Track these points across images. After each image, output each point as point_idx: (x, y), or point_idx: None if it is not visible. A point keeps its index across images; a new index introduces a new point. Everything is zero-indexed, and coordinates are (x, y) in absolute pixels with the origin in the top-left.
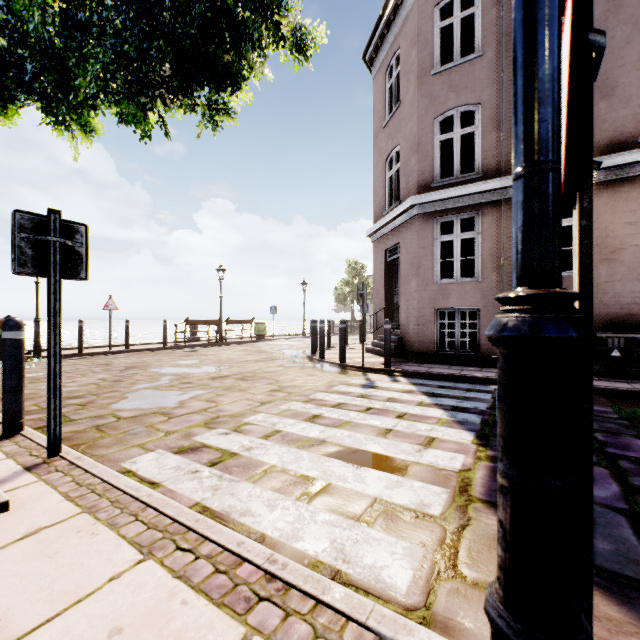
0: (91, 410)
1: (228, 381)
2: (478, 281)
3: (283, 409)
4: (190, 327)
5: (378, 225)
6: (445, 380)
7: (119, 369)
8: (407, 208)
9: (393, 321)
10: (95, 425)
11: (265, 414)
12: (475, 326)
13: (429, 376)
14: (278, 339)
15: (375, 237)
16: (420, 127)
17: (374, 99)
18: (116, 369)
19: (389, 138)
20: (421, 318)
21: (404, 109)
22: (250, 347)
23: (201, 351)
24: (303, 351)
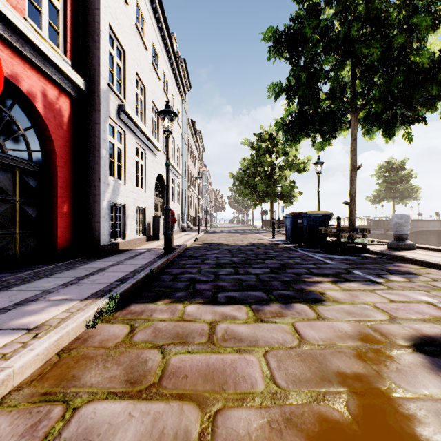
0: None
1: None
2: None
3: None
4: None
5: None
6: None
7: None
8: None
9: None
10: None
11: None
12: None
13: None
14: None
15: None
16: None
17: None
18: None
19: None
20: None
21: None
22: None
23: None
24: None
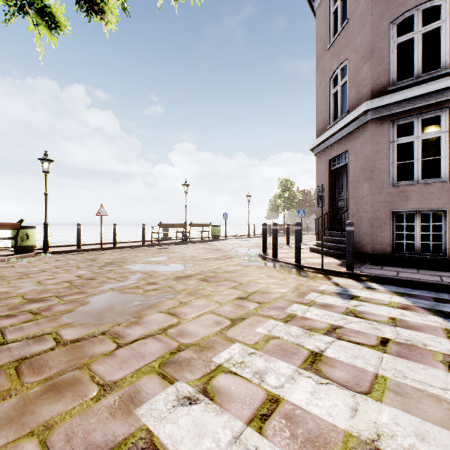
0: (38, 323)
1: (191, 282)
2: (445, 181)
3: (262, 335)
4: (163, 229)
5: (323, 137)
6: (430, 289)
7: (100, 265)
8: (359, 114)
9: (336, 224)
10: (20, 357)
11: (241, 346)
12: (399, 229)
13: (406, 283)
14: (229, 239)
15: (318, 150)
16: (374, 34)
17: (316, 28)
18: (97, 265)
19: (334, 57)
20: (375, 220)
21: (353, 23)
22: (208, 245)
23: (170, 248)
24: (253, 250)
